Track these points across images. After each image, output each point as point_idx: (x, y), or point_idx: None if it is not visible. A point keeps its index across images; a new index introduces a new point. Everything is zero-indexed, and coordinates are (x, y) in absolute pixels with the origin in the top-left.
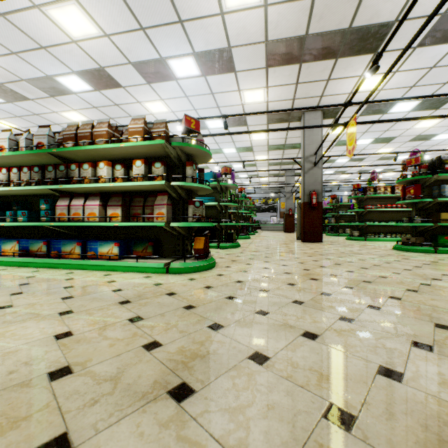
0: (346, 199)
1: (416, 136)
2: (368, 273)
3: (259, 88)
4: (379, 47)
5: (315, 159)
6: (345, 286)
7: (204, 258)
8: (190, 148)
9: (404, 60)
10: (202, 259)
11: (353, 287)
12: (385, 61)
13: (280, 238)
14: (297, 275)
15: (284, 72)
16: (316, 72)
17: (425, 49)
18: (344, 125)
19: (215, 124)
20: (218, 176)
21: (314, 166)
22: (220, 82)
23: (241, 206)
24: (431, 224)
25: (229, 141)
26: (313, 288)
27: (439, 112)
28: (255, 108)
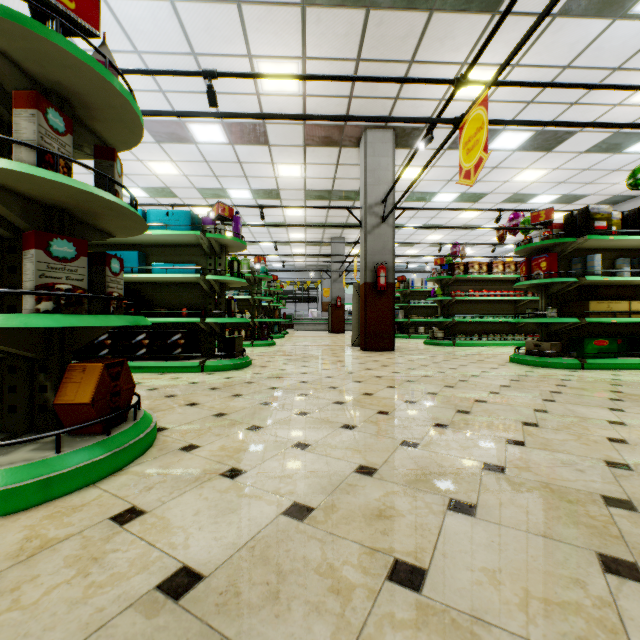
0: (420, 282)
1: (512, 196)
2: (564, 447)
3: (289, 58)
4: (502, 1)
5: (384, 211)
6: (603, 560)
7: (99, 432)
8: (19, 32)
9: (533, 42)
10: (92, 437)
11: (632, 563)
12: (505, 38)
13: (325, 343)
14: (400, 482)
15: (337, 25)
16: (392, 38)
17: (568, 23)
18: (456, 123)
19: (209, 135)
20: (205, 223)
21: (382, 221)
22: (209, 27)
23: (258, 288)
24: (576, 320)
25: (238, 173)
26: (512, 604)
27: (550, 157)
28: (283, 108)
